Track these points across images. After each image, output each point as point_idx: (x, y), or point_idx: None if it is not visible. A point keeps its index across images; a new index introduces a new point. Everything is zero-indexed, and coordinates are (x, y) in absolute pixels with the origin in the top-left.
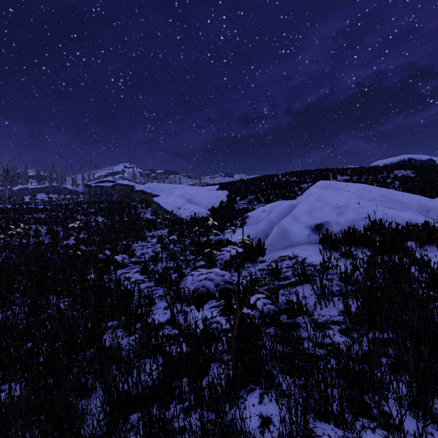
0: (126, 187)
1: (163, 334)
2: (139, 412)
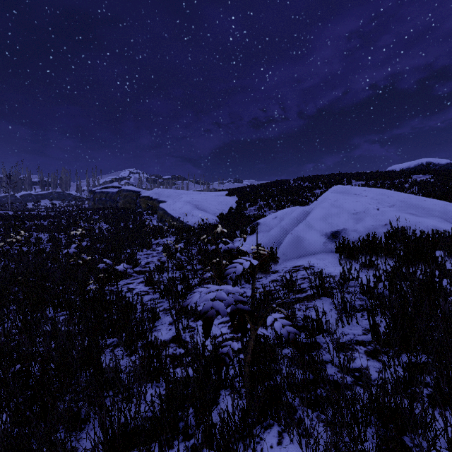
0: (131, 193)
1: (167, 355)
2: (137, 449)
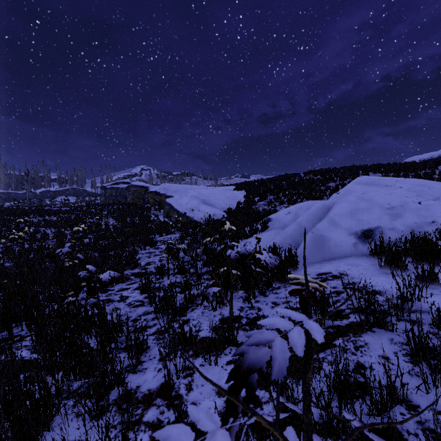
0: (140, 189)
1: None
2: None
